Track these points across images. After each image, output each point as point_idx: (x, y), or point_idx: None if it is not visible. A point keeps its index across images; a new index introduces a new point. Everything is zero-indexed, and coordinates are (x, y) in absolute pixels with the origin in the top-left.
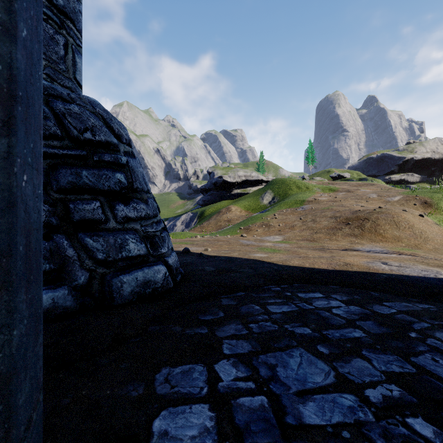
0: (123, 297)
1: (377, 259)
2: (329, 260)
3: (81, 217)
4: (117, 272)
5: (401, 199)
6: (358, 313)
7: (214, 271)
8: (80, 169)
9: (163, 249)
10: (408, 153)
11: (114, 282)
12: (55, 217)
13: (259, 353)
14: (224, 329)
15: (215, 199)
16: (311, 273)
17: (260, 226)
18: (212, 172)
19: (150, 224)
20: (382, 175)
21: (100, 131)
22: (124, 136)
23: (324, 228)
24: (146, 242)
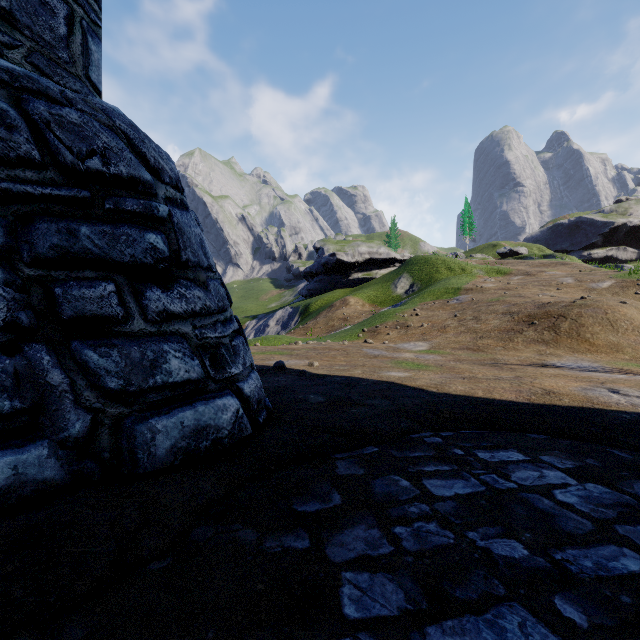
0: (156, 458)
1: (598, 384)
2: (516, 384)
3: (76, 312)
4: (145, 412)
5: (613, 286)
6: (609, 502)
7: (323, 404)
8: (76, 224)
9: (235, 368)
10: (619, 216)
11: (139, 432)
12: (27, 312)
13: (425, 618)
14: (343, 538)
15: (325, 288)
16: (491, 409)
17: (393, 327)
18: (320, 247)
19: (211, 324)
20: (577, 250)
21: (118, 157)
22: (167, 171)
23: (495, 331)
24: (202, 356)
